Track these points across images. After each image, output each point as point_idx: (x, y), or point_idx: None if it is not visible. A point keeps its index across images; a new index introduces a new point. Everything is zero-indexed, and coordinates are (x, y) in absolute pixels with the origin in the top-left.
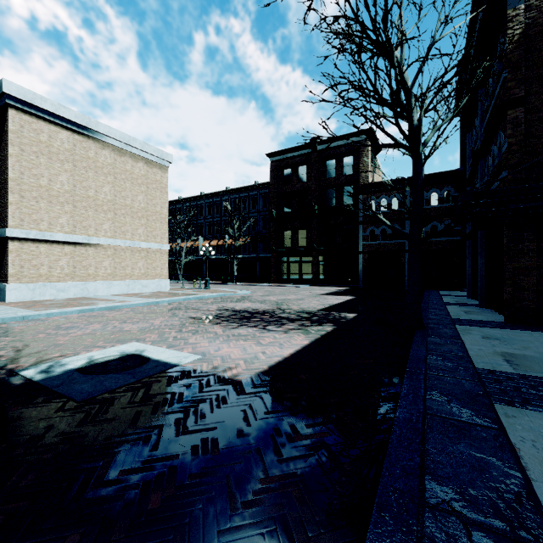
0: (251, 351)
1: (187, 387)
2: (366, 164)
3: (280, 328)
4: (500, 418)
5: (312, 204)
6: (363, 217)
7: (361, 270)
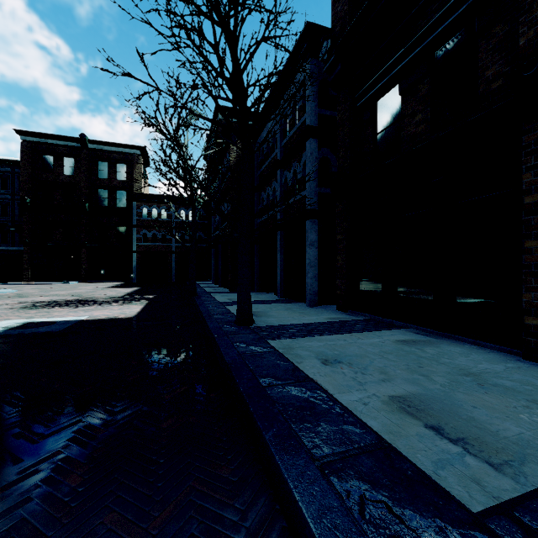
0: (115, 312)
1: (108, 321)
2: (139, 175)
3: (113, 304)
4: (226, 307)
5: (83, 201)
6: (137, 221)
7: (135, 267)
